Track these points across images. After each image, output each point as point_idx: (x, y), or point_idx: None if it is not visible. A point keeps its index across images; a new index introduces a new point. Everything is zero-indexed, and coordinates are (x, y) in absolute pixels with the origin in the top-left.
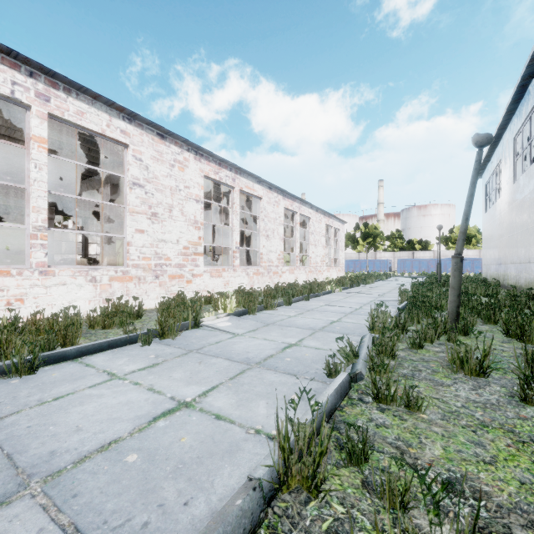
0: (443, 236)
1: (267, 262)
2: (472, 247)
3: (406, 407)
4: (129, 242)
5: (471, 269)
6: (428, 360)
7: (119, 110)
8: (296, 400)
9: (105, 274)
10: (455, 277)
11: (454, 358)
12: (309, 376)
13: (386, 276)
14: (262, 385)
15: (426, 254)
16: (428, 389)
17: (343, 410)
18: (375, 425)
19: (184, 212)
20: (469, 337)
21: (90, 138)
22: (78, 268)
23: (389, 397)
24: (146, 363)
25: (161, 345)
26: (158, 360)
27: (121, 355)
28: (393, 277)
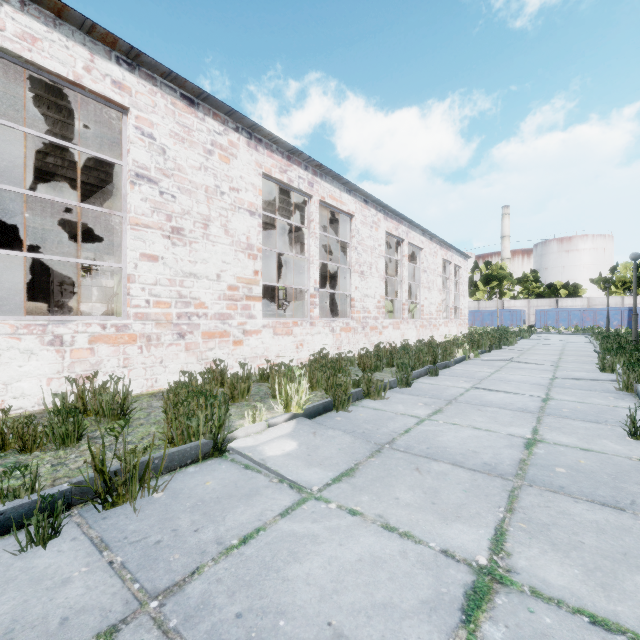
0: (601, 277)
1: (361, 312)
2: None
3: None
4: (129, 275)
5: None
6: None
7: (109, 44)
8: None
9: (81, 330)
10: None
11: None
12: None
13: (529, 333)
14: None
15: (577, 303)
16: None
17: None
18: None
19: (230, 229)
20: None
21: (74, 105)
22: (23, 320)
23: None
24: None
25: (78, 548)
26: None
27: None
28: (534, 334)
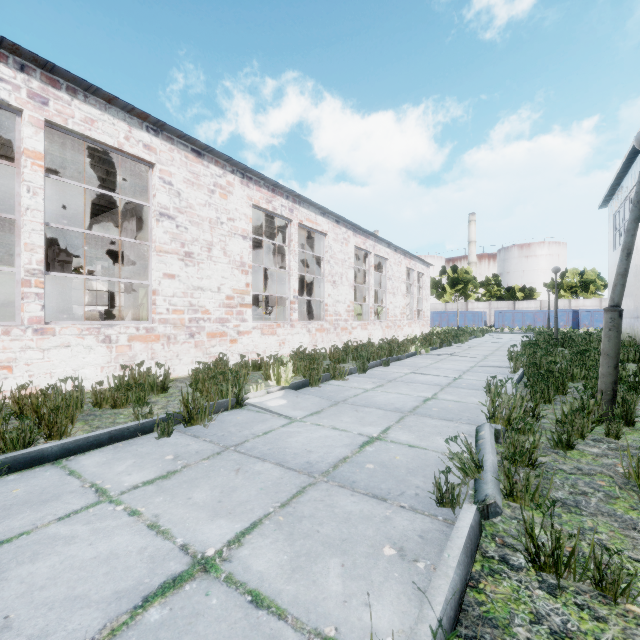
0: (552, 282)
1: (333, 315)
2: (590, 295)
3: (596, 586)
4: (155, 290)
5: (590, 323)
6: (589, 471)
7: (142, 118)
8: (392, 560)
9: (123, 332)
10: (611, 339)
11: (637, 472)
12: (408, 503)
13: (483, 332)
14: (332, 520)
15: (531, 305)
16: (615, 536)
17: (479, 589)
18: (550, 632)
19: (228, 251)
20: (634, 428)
21: (106, 156)
22: (86, 324)
23: (559, 563)
24: (157, 470)
25: (186, 437)
26: (176, 465)
27: (125, 453)
28: (490, 333)
